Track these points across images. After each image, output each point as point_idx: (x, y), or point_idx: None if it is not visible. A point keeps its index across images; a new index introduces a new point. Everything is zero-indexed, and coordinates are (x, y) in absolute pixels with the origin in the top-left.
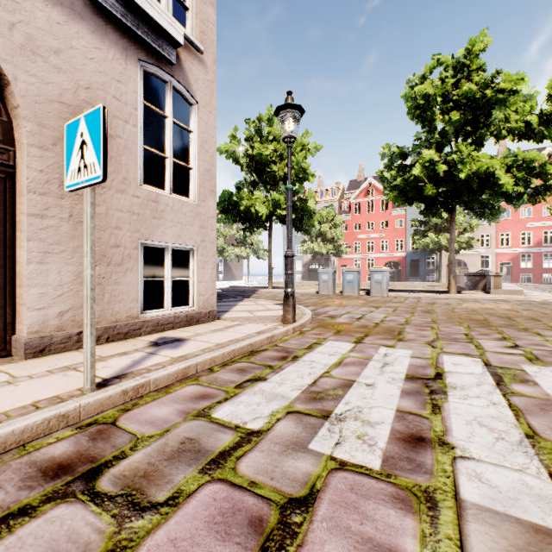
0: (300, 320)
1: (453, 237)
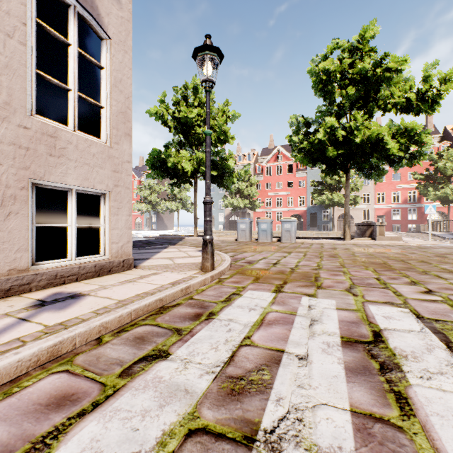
0: (219, 267)
1: (348, 193)
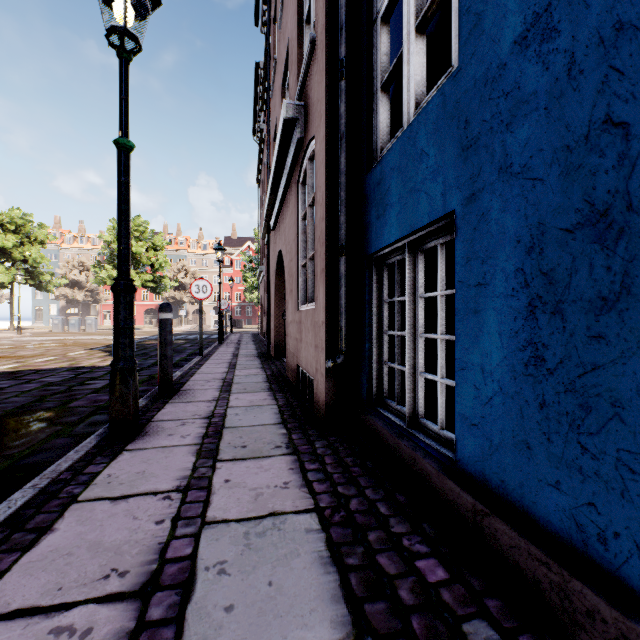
0: (25, 335)
1: None
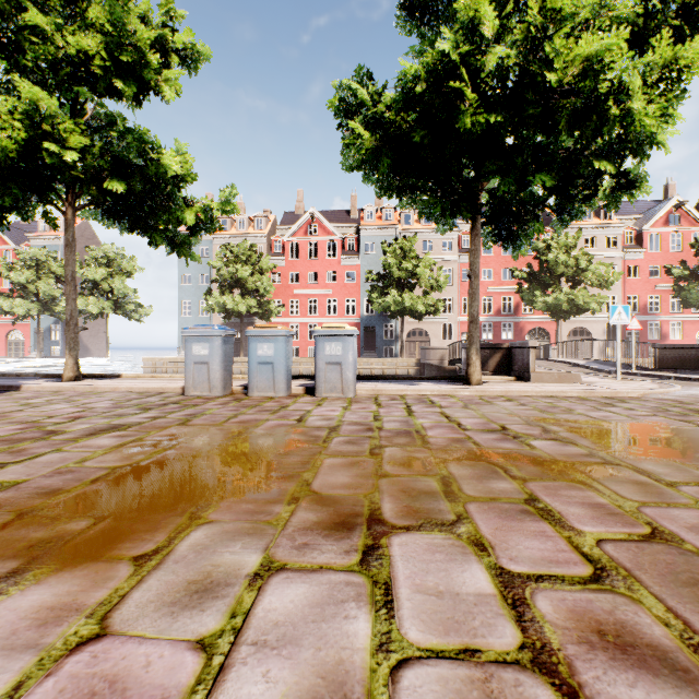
0: None
1: (477, 268)
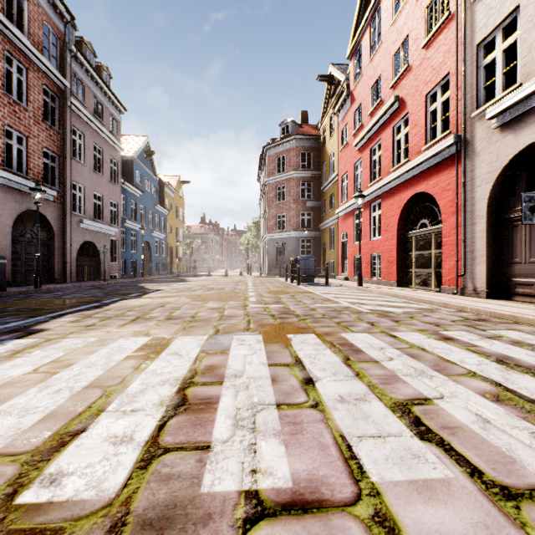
0: None
1: None
